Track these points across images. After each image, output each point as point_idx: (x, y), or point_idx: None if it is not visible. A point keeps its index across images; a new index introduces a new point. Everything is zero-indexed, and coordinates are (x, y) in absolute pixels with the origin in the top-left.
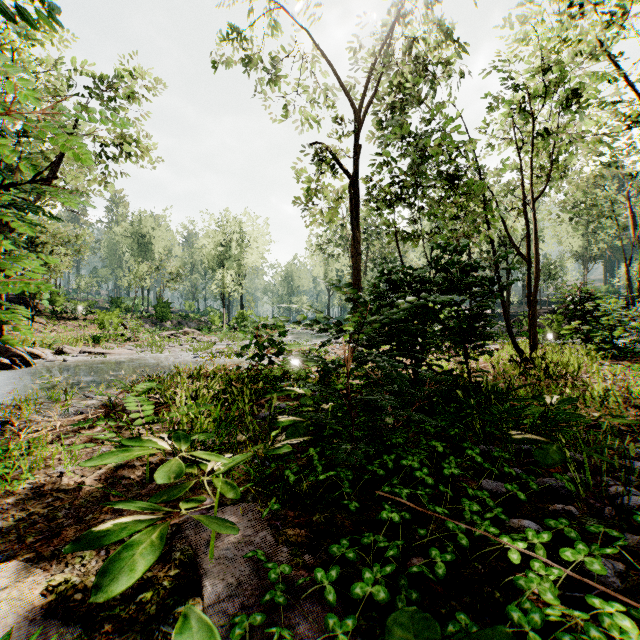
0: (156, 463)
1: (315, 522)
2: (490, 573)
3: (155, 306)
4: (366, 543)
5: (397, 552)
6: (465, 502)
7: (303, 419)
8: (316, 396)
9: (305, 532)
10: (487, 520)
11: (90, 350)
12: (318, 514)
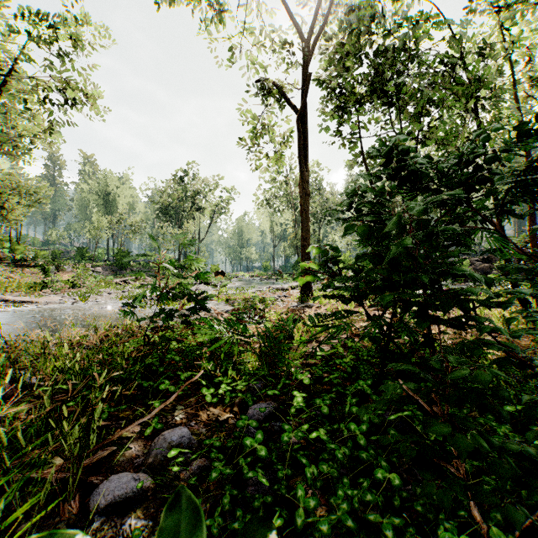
0: None
1: None
2: None
3: (115, 255)
4: None
5: None
6: None
7: None
8: None
9: None
10: None
11: (9, 298)
12: None
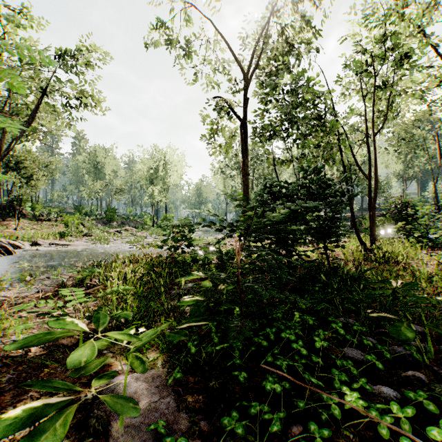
0: (89, 333)
1: (211, 388)
2: (360, 441)
3: (105, 211)
4: (253, 413)
5: (280, 425)
6: (335, 373)
7: (204, 298)
8: (214, 280)
9: (202, 398)
10: (355, 392)
11: (57, 242)
12: (214, 380)
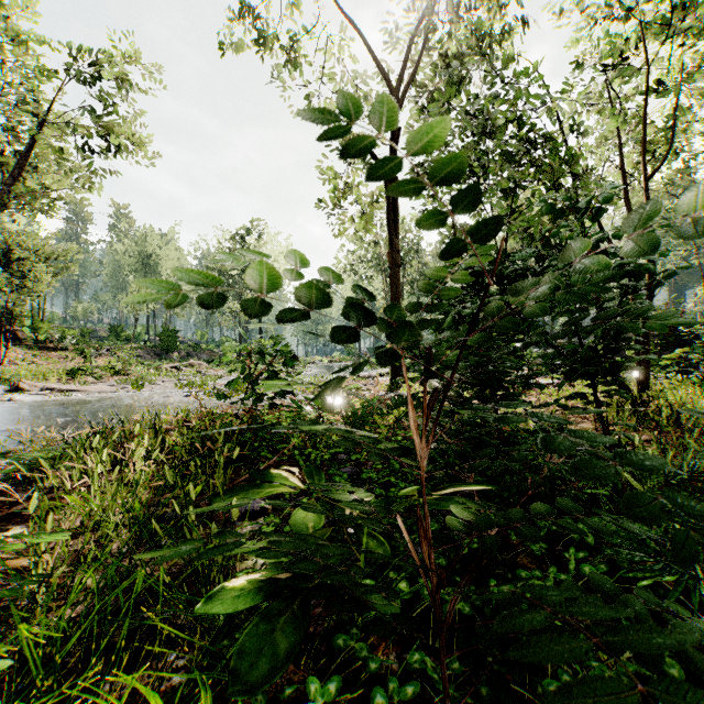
0: None
1: None
2: None
3: (159, 335)
4: None
5: None
6: None
7: None
8: None
9: None
10: None
11: (54, 386)
12: None
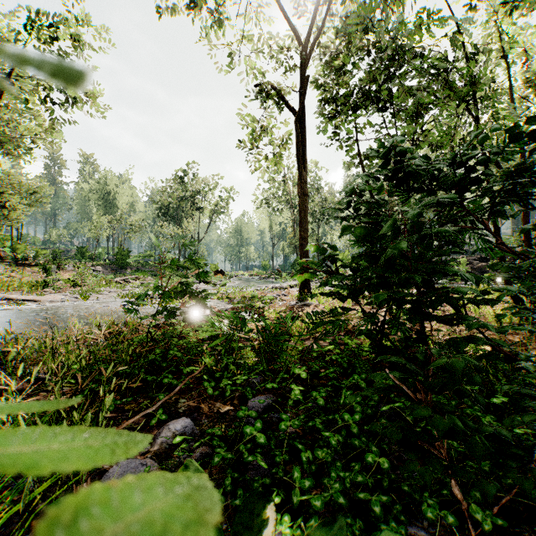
0: None
1: None
2: None
3: (115, 254)
4: None
5: None
6: None
7: None
8: None
9: None
10: None
11: (12, 297)
12: None
